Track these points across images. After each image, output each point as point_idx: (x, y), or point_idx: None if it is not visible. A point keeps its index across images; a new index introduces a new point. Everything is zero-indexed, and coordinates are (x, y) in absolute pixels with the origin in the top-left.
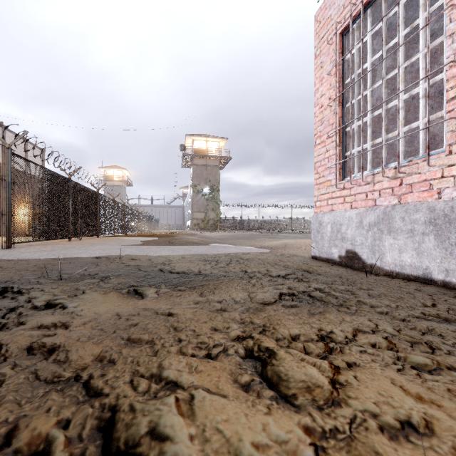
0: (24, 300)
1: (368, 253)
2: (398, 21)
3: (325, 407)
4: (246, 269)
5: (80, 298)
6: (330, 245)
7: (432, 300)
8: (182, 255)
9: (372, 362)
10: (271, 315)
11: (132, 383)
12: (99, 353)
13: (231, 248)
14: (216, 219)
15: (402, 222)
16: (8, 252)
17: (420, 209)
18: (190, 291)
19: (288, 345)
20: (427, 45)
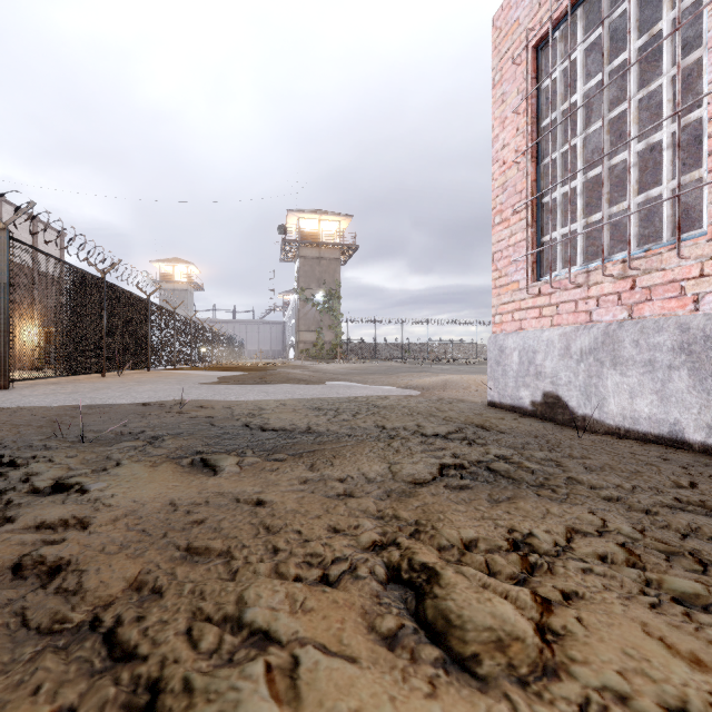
0: (18, 478)
1: (580, 397)
2: (629, 24)
3: (531, 680)
4: (384, 424)
5: (112, 475)
6: (517, 384)
7: (689, 476)
8: (280, 400)
9: (604, 590)
10: (427, 503)
11: (191, 635)
12: (136, 576)
13: (360, 388)
14: (336, 342)
15: (635, 348)
16: (2, 396)
17: (664, 328)
18: (294, 460)
19: (459, 559)
20: (677, 62)
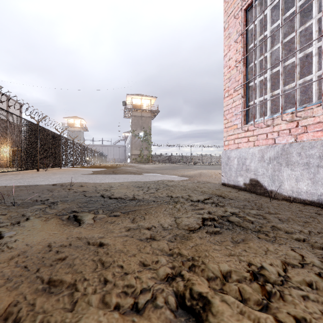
0: None
1: (269, 181)
2: None
3: None
4: (172, 195)
5: (20, 227)
6: (236, 175)
7: None
8: (121, 182)
9: (322, 316)
10: (197, 244)
11: None
12: (6, 308)
13: (160, 176)
14: (149, 155)
15: (298, 157)
16: None
17: (315, 146)
18: (124, 216)
19: (221, 288)
20: (322, 9)
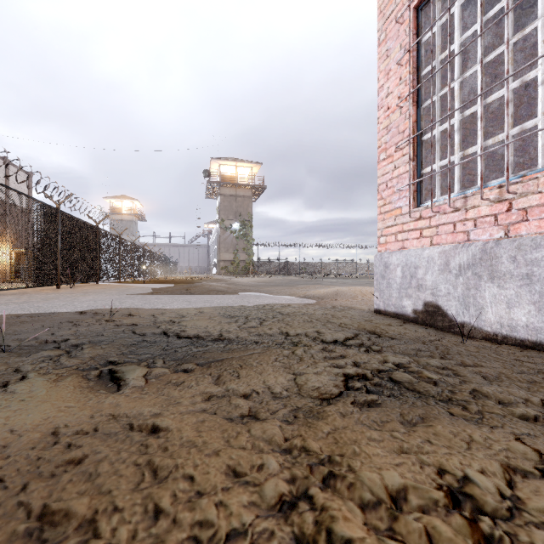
0: None
1: (458, 307)
2: None
3: None
4: (288, 331)
5: (7, 393)
6: (400, 295)
7: None
8: (200, 308)
9: None
10: (338, 428)
11: None
12: None
13: (267, 298)
14: (248, 261)
15: (512, 264)
16: None
17: (542, 245)
18: (201, 371)
19: (390, 527)
20: None
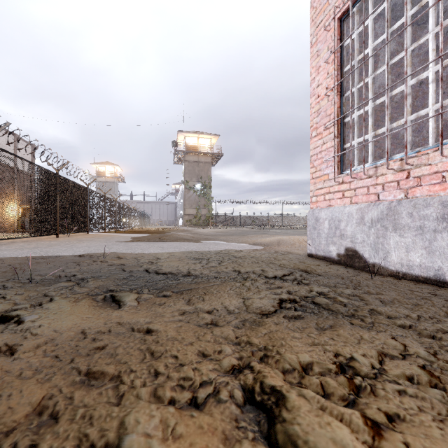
0: None
1: (370, 251)
2: None
3: None
4: (240, 269)
5: (44, 309)
6: (327, 242)
7: None
8: (171, 253)
9: (420, 412)
10: (272, 331)
11: None
12: (39, 402)
13: (223, 245)
14: (208, 215)
15: (409, 218)
16: None
17: (431, 204)
18: (176, 297)
19: (299, 382)
20: (441, 22)
